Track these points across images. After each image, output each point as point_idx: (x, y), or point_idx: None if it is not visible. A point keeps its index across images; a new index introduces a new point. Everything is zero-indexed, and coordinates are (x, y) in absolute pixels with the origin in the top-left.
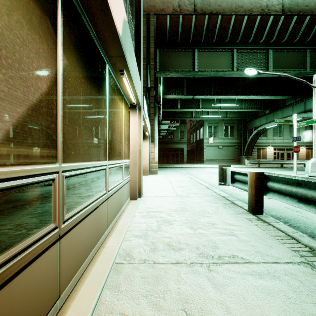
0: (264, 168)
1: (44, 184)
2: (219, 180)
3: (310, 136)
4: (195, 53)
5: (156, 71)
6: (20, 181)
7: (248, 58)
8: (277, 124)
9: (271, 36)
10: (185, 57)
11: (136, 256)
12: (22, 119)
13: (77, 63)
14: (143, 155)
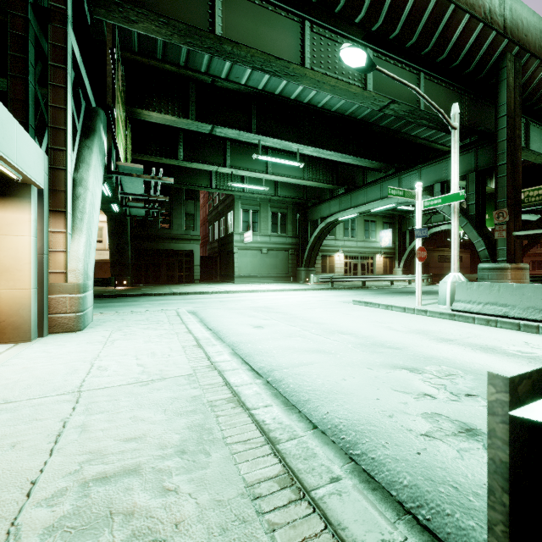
0: (342, 290)
1: None
2: None
3: (389, 238)
4: None
5: None
6: None
7: (331, 50)
8: (358, 212)
9: (376, 14)
10: None
11: None
12: None
13: None
14: (5, 261)
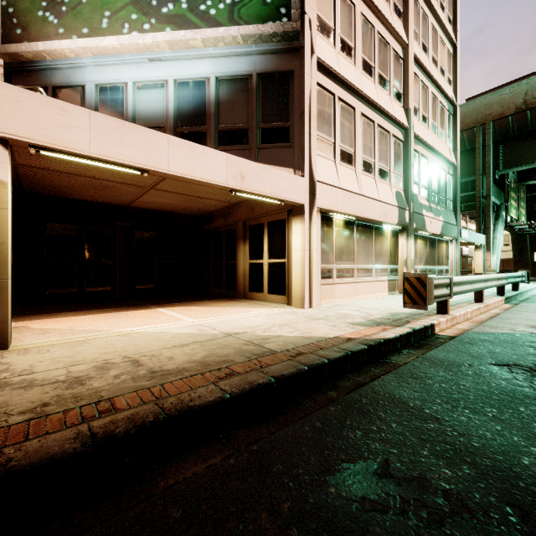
0: None
1: (426, 269)
2: None
3: None
4: None
5: (497, 172)
6: (425, 268)
7: None
8: None
9: None
10: None
11: None
12: (425, 261)
13: (429, 247)
14: (476, 263)
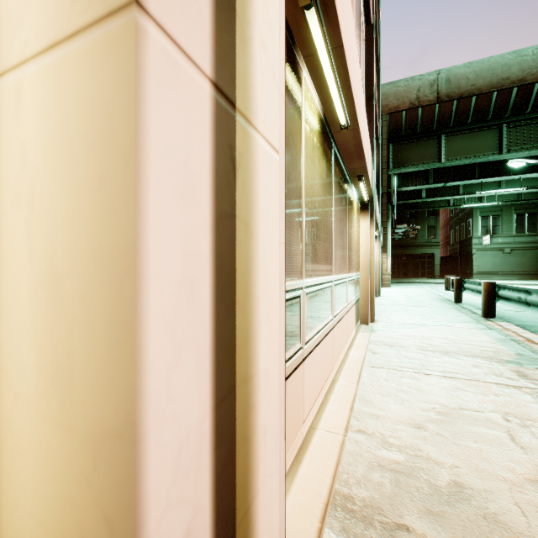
0: None
1: None
2: (445, 287)
3: None
4: (442, 139)
5: (388, 170)
6: None
7: (527, 132)
8: None
9: None
10: (427, 147)
11: (385, 304)
12: None
13: None
14: None
